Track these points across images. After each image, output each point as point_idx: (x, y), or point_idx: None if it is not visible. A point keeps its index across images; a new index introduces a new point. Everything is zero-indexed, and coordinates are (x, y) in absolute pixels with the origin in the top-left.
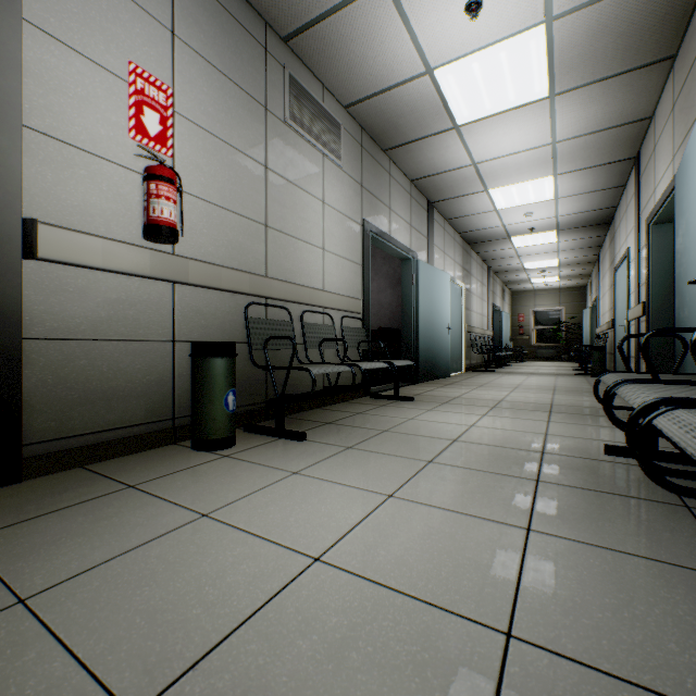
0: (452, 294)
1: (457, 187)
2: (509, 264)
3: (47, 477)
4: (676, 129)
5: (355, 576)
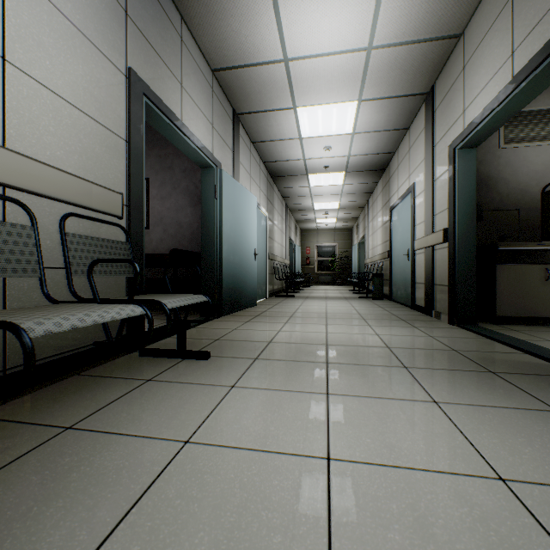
0: (258, 220)
1: (265, 95)
2: (303, 203)
3: None
4: (523, 14)
5: None
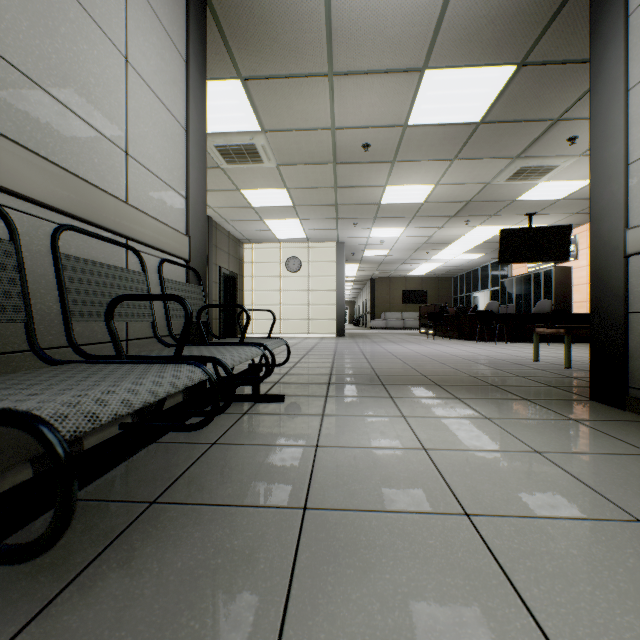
0: None
1: None
2: None
3: (628, 413)
4: None
5: (382, 415)
